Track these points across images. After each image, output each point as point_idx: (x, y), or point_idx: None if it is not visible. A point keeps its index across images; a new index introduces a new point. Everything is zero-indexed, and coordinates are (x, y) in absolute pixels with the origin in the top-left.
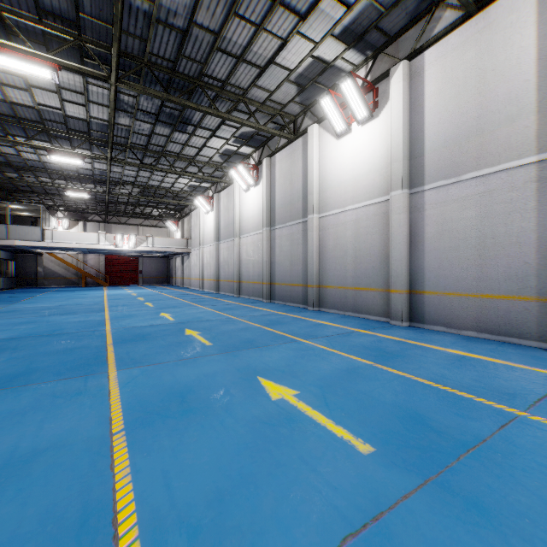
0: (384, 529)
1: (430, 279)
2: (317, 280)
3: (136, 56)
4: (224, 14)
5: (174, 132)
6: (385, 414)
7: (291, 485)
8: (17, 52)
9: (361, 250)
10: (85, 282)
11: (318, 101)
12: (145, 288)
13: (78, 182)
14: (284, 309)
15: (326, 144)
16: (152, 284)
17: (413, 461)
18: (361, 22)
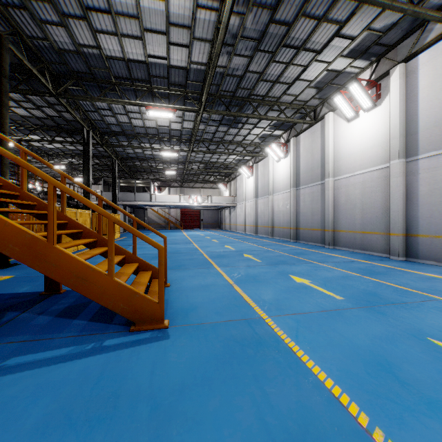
0: (338, 311)
1: (422, 225)
2: (332, 226)
3: (213, 94)
4: (266, 62)
5: (230, 129)
6: (356, 291)
7: (304, 301)
8: (159, 108)
9: (367, 204)
10: (170, 226)
11: (332, 99)
12: (206, 231)
13: (169, 164)
14: (306, 246)
15: (339, 126)
16: (209, 228)
17: (361, 303)
18: (364, 43)
